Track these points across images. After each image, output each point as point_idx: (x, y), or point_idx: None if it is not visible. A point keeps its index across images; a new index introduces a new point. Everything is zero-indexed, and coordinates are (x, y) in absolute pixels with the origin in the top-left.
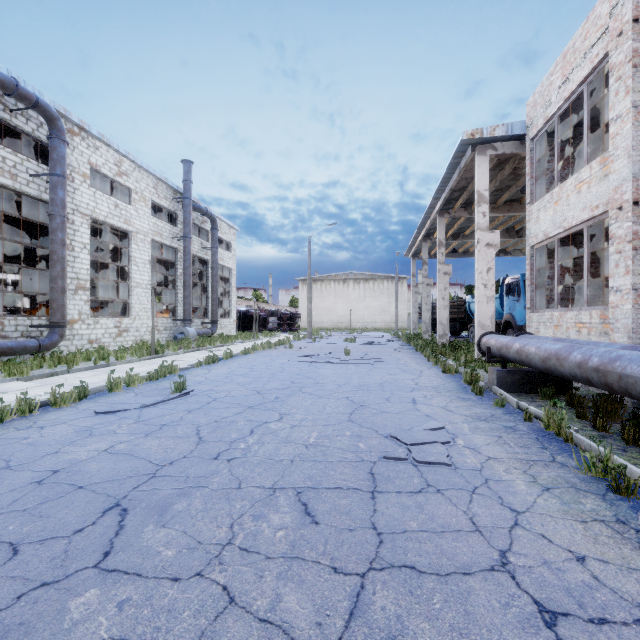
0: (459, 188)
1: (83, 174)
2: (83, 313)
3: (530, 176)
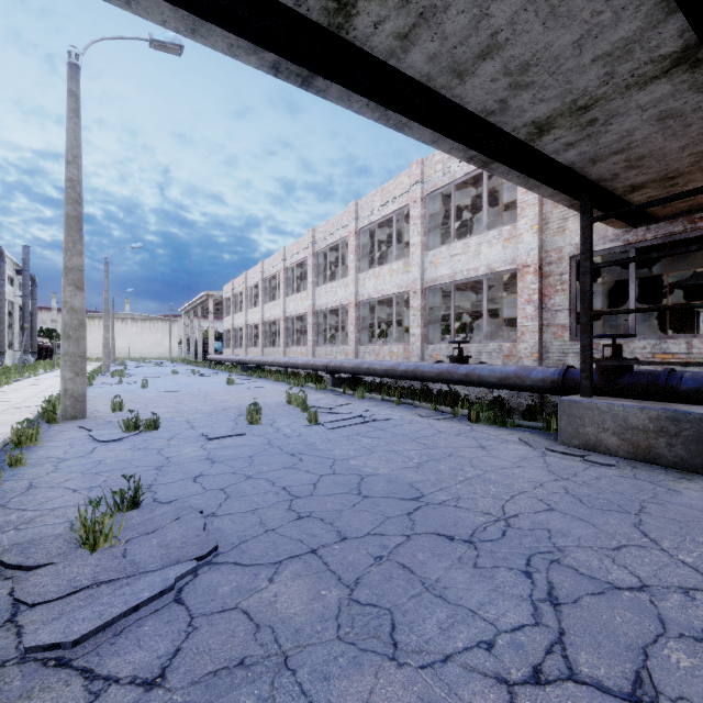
0: (206, 299)
1: None
2: None
3: (224, 309)
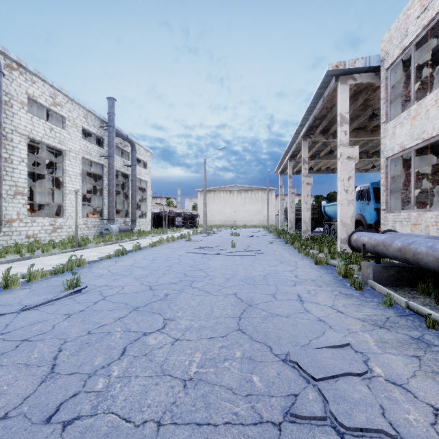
0: (320, 116)
1: (21, 102)
2: (21, 214)
3: (385, 100)
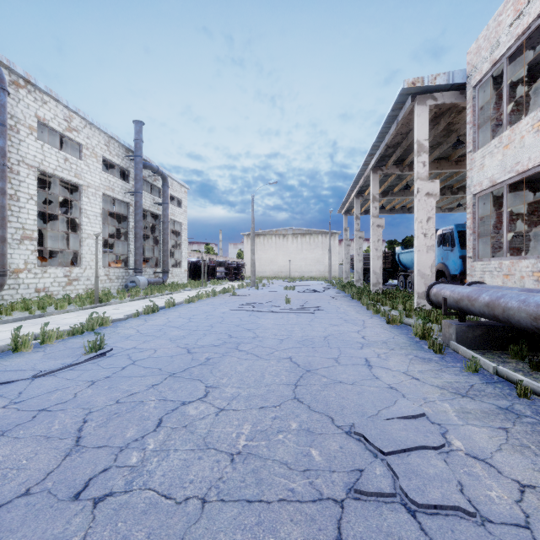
0: (393, 144)
1: (29, 126)
2: (29, 262)
3: (472, 124)
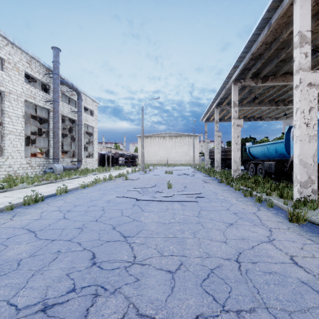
0: (256, 56)
1: None
2: None
3: None
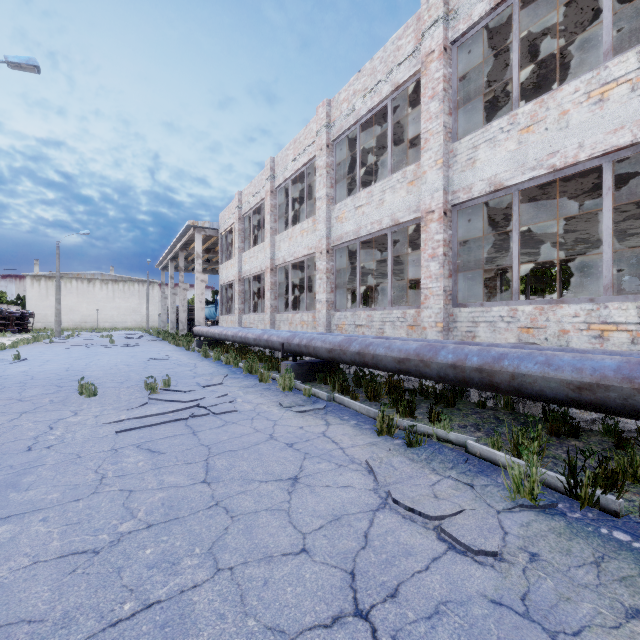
0: (191, 240)
1: None
2: None
3: (220, 251)
